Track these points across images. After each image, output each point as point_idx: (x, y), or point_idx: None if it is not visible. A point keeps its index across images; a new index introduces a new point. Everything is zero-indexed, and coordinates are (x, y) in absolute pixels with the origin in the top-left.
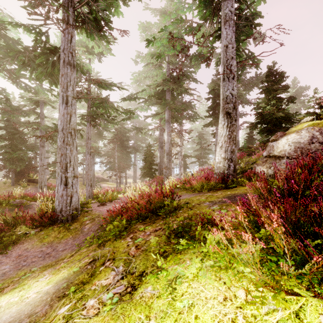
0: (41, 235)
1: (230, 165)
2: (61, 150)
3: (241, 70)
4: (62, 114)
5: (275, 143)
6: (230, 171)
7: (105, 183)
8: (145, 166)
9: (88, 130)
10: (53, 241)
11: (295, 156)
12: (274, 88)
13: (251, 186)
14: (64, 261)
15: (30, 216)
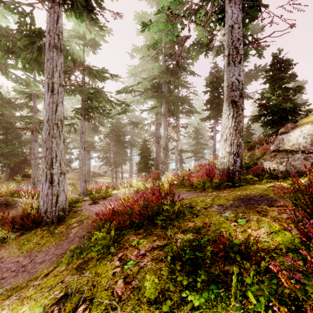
0: (21, 241)
1: (237, 161)
2: (46, 143)
3: (243, 59)
4: (48, 103)
5: (285, 136)
6: (237, 167)
7: (101, 178)
8: (141, 161)
9: (82, 124)
10: (33, 249)
11: (312, 150)
12: (280, 77)
13: (280, 190)
14: (35, 284)
15: (12, 218)
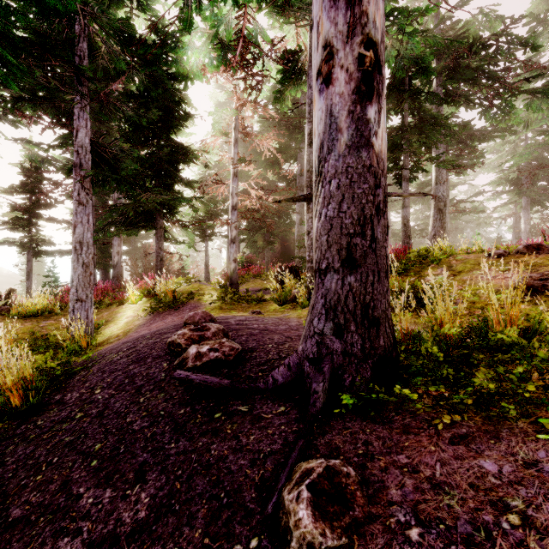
0: None
1: None
2: None
3: None
4: None
5: None
6: None
7: None
8: None
9: None
10: None
11: None
12: None
13: None
14: None
15: None
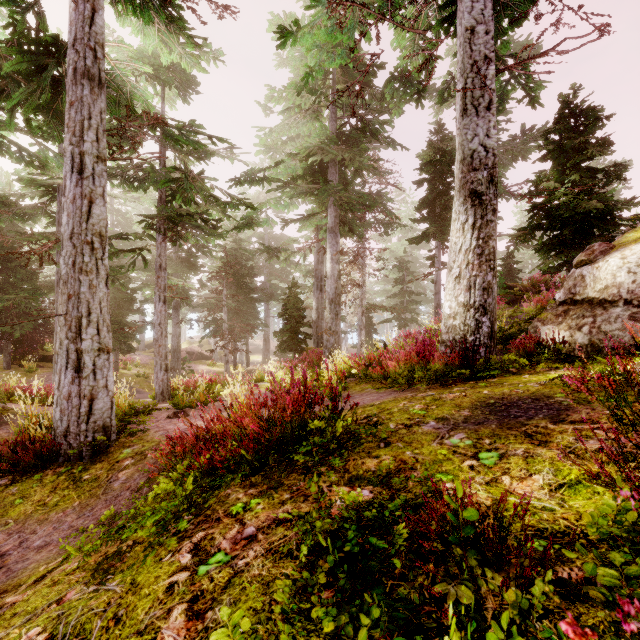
0: (8, 498)
1: (482, 323)
2: (68, 285)
3: (498, 109)
4: (72, 198)
5: (588, 269)
6: (482, 336)
7: (204, 364)
8: (285, 328)
9: (160, 250)
10: (30, 515)
11: None
12: (577, 146)
13: (581, 382)
14: (7, 603)
15: None
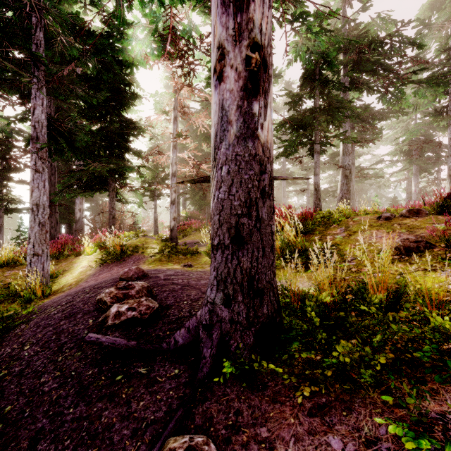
0: None
1: None
2: None
3: None
4: None
5: None
6: None
7: None
8: None
9: None
10: None
11: None
12: None
13: None
14: None
15: None
